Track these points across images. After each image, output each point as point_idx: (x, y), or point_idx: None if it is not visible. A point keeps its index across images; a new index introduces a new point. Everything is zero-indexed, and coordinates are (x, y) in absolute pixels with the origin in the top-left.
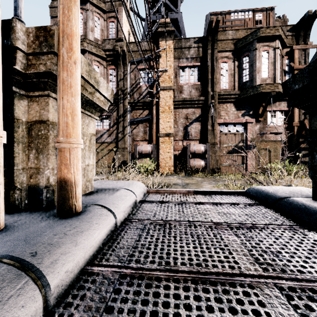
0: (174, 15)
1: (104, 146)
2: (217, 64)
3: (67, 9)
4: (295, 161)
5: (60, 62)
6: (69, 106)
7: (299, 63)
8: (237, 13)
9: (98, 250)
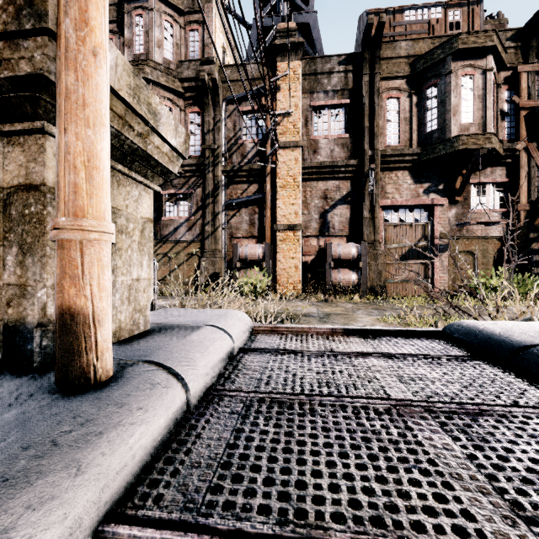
0: (302, 17)
1: (181, 247)
2: (379, 100)
3: None
4: (521, 273)
5: (61, 51)
6: (80, 149)
7: (529, 97)
8: (415, 10)
9: (140, 472)
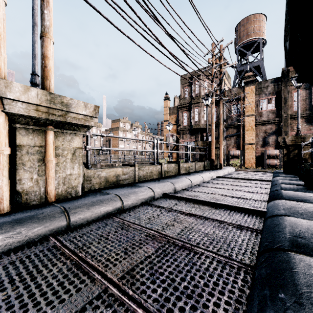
0: (256, 63)
1: None
2: (289, 95)
3: (221, 137)
4: None
5: (220, 145)
6: (221, 152)
7: None
8: None
9: (227, 173)
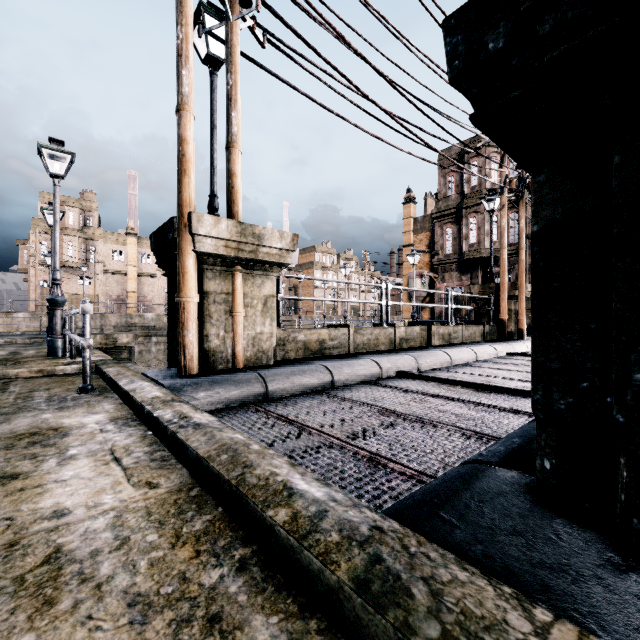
0: None
1: None
2: None
3: (521, 276)
4: None
5: (519, 293)
6: (522, 306)
7: None
8: None
9: None
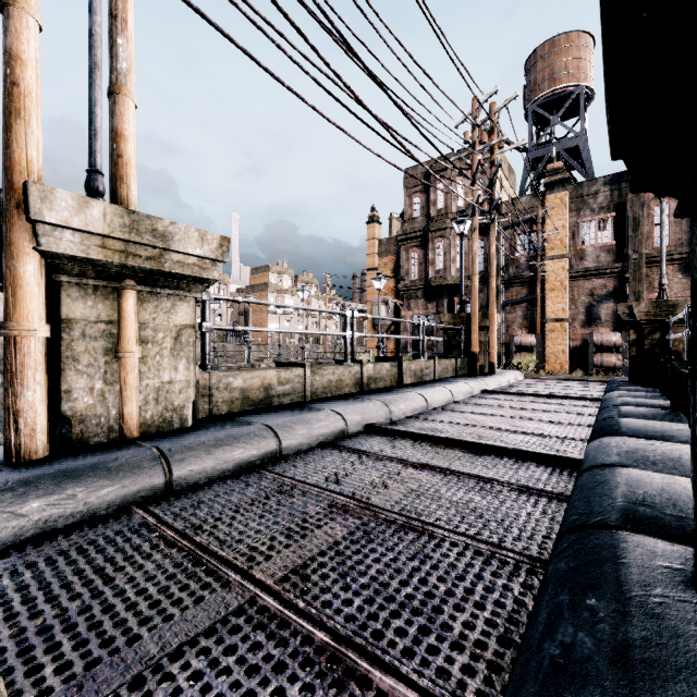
0: (572, 142)
1: None
2: (644, 212)
3: (493, 306)
4: None
5: (490, 323)
6: (493, 338)
7: None
8: None
9: (505, 385)
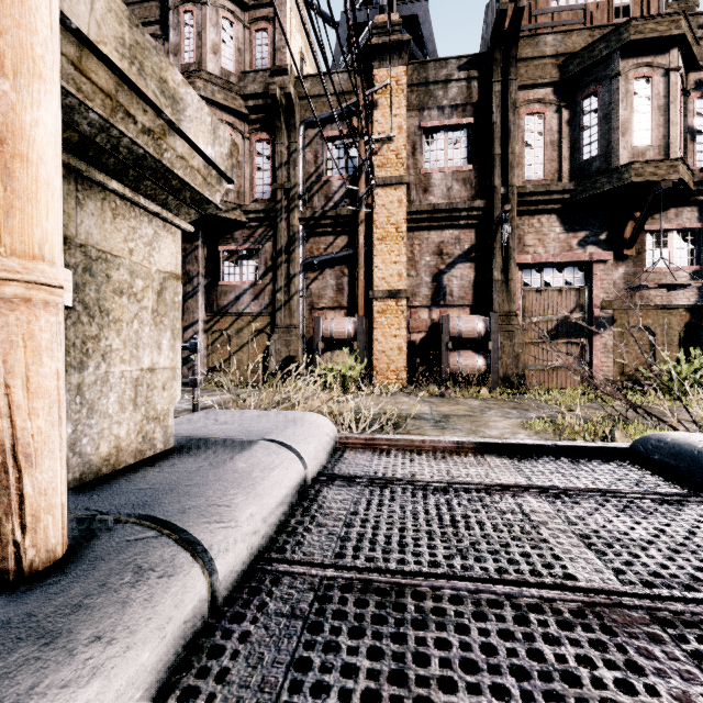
0: (408, 8)
1: (244, 322)
2: (516, 117)
3: None
4: None
5: None
6: None
7: None
8: None
9: None
